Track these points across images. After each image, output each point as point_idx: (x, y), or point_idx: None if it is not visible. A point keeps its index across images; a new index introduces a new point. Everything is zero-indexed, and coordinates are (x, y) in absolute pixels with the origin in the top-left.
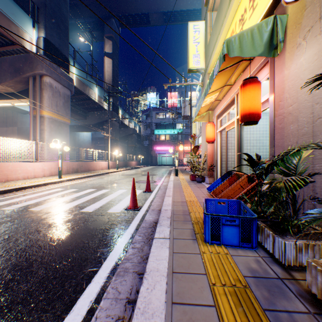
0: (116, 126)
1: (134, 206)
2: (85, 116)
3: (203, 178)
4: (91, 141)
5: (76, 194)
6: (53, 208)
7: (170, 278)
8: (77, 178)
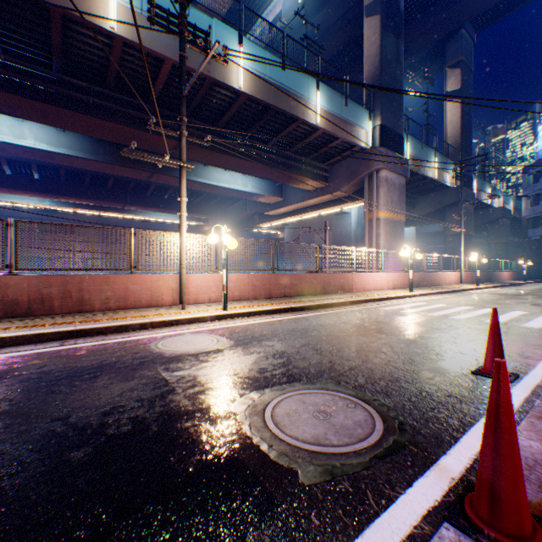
0: (466, 211)
1: None
2: (411, 204)
3: None
4: (414, 239)
5: (453, 309)
6: (447, 316)
7: None
8: (428, 293)
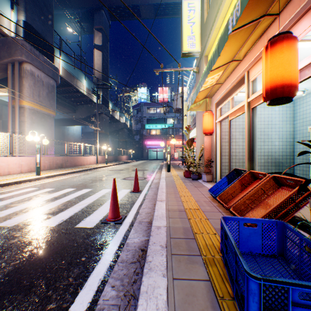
0: (106, 120)
1: (114, 216)
2: (74, 109)
3: (199, 175)
4: (81, 135)
5: (47, 197)
6: (3, 220)
7: None
8: (59, 174)
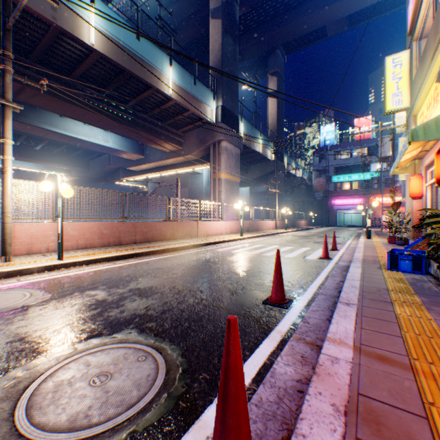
0: (280, 178)
1: (325, 256)
2: (246, 170)
3: (406, 241)
4: (249, 196)
5: (267, 248)
6: (261, 254)
7: (361, 274)
8: (253, 236)
